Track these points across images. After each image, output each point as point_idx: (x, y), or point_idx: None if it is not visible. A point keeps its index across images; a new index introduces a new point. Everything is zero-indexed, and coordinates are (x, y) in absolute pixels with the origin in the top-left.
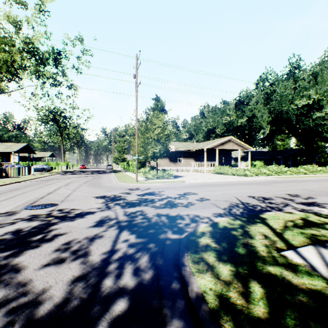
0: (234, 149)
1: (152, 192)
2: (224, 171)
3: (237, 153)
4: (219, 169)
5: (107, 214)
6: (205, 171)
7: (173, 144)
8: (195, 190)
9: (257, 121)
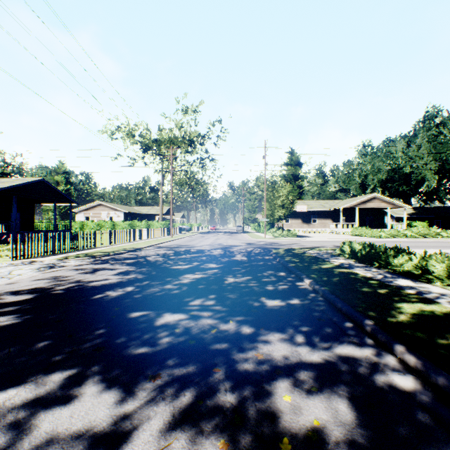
0: (381, 207)
1: (273, 243)
2: (360, 232)
3: (402, 211)
4: (356, 231)
5: (249, 246)
6: (341, 233)
7: (307, 203)
8: (303, 243)
9: (417, 172)
